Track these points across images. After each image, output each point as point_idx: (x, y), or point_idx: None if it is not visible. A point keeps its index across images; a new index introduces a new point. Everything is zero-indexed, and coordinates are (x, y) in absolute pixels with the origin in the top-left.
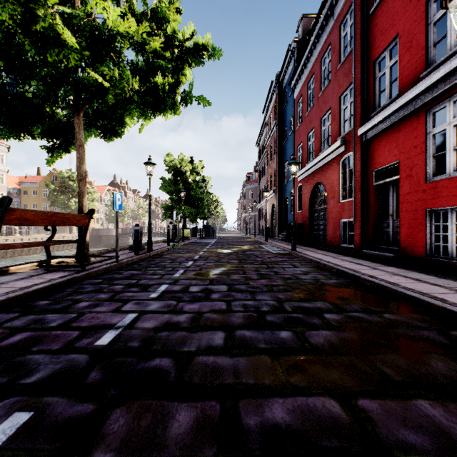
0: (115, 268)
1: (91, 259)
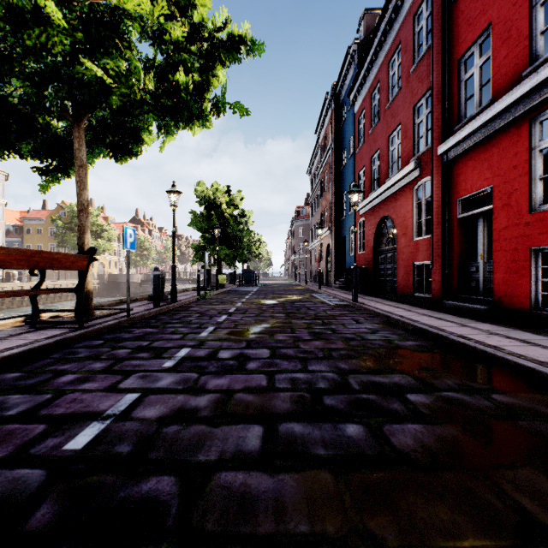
0: (125, 325)
1: (96, 313)
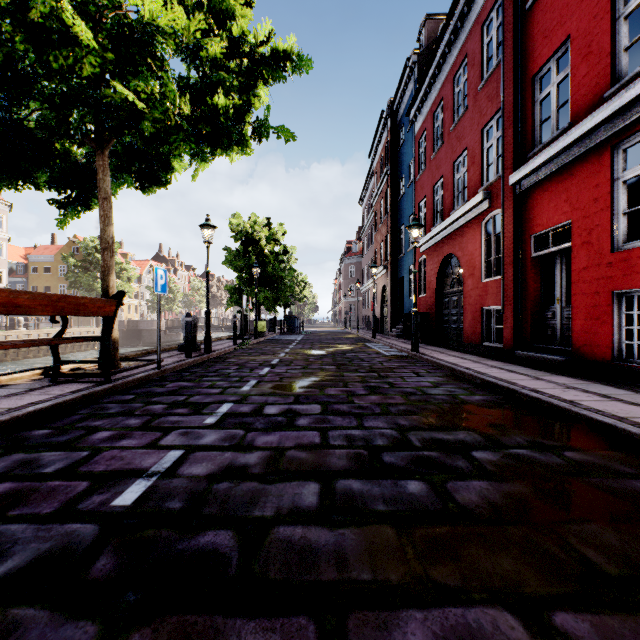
0: (155, 378)
1: (121, 364)
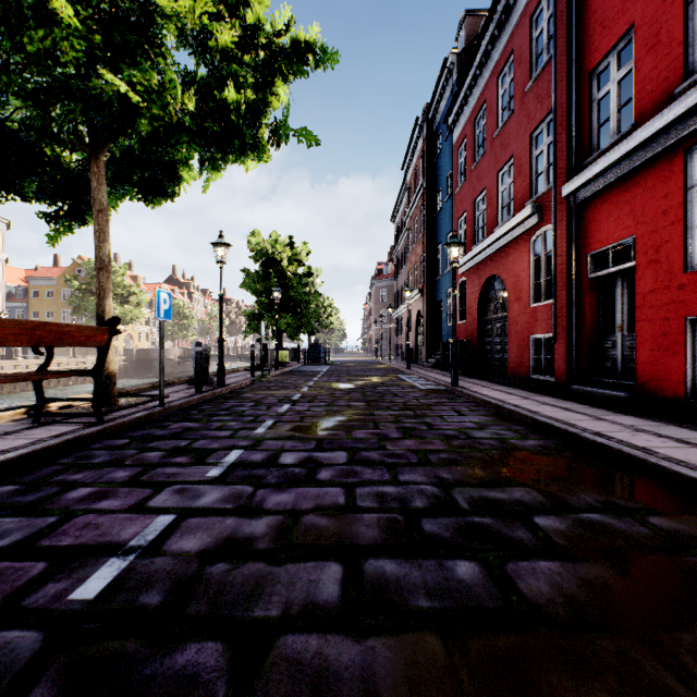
0: (157, 418)
1: (120, 401)
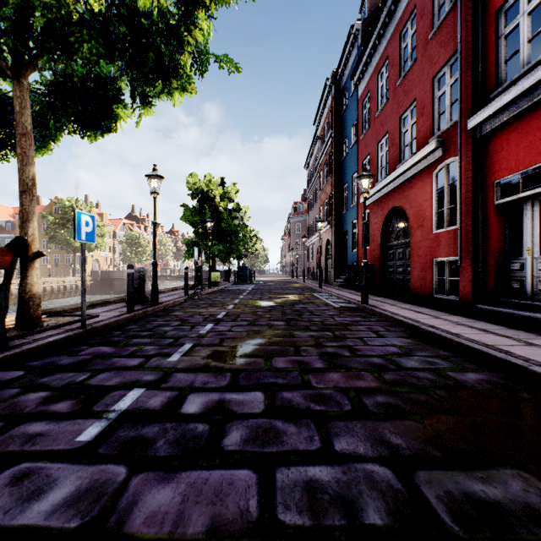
0: (76, 340)
1: (48, 321)
